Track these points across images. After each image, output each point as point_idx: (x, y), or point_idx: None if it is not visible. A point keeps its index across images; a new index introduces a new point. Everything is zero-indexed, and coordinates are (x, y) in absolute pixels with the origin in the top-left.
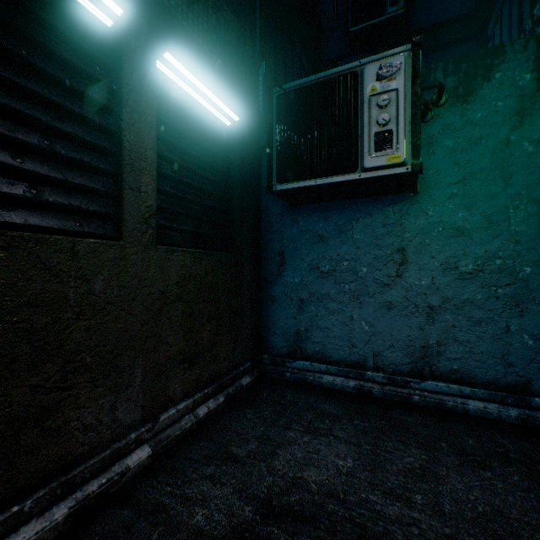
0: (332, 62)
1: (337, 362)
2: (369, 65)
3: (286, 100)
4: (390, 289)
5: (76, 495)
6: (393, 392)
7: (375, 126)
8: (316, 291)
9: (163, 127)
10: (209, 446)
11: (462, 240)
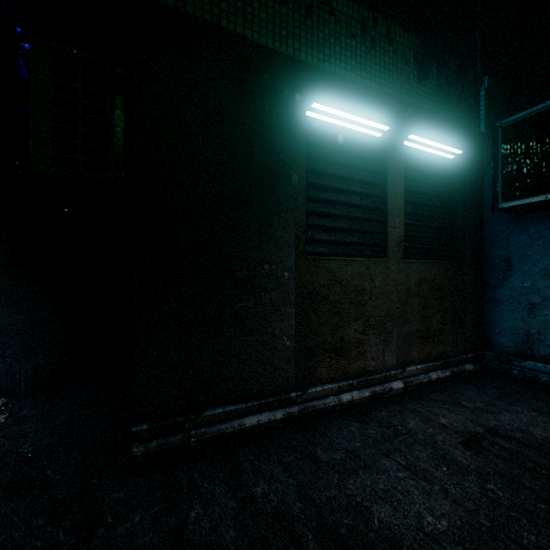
0: None
1: None
2: None
3: (512, 131)
4: None
5: (370, 389)
6: None
7: None
8: None
9: (405, 181)
10: (442, 396)
11: None
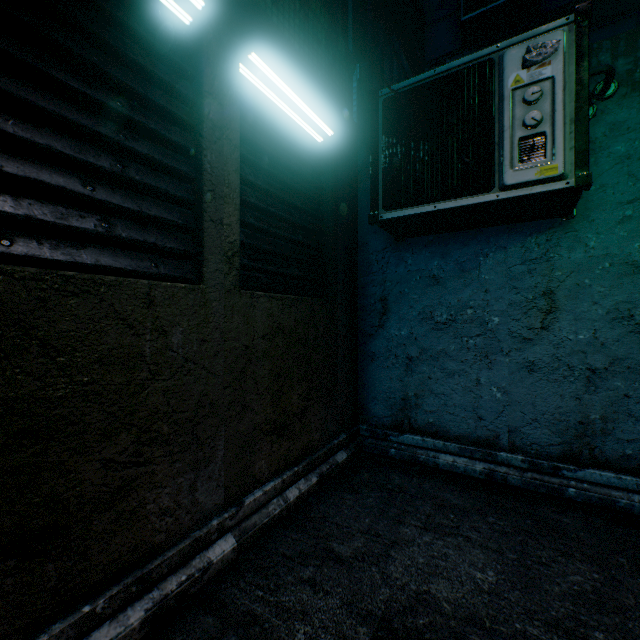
0: (437, 62)
1: (457, 438)
2: (512, 48)
3: (395, 105)
4: (532, 345)
5: (153, 595)
6: (538, 481)
7: (519, 130)
8: (430, 347)
9: (246, 146)
10: (304, 540)
11: None
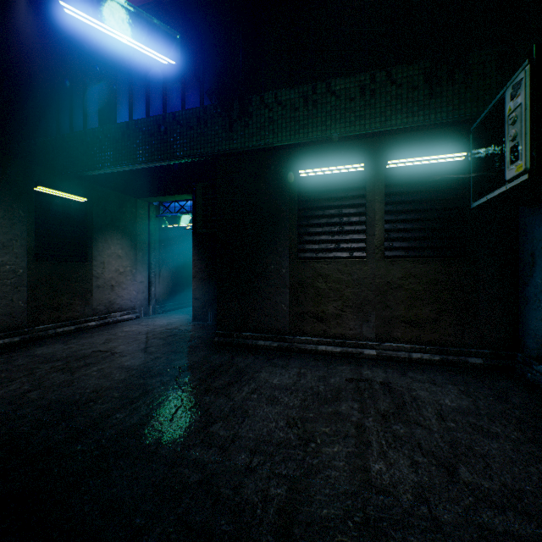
0: None
1: None
2: (507, 89)
3: (474, 136)
4: None
5: (344, 348)
6: None
7: (510, 142)
8: None
9: (394, 196)
10: (402, 367)
11: None
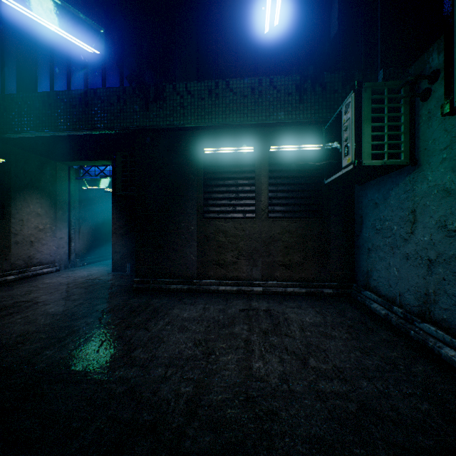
0: None
1: (382, 296)
2: (343, 106)
3: (326, 134)
4: (407, 244)
5: (239, 287)
6: (401, 324)
7: (344, 142)
8: (374, 243)
9: (275, 172)
10: (280, 299)
11: (449, 200)
